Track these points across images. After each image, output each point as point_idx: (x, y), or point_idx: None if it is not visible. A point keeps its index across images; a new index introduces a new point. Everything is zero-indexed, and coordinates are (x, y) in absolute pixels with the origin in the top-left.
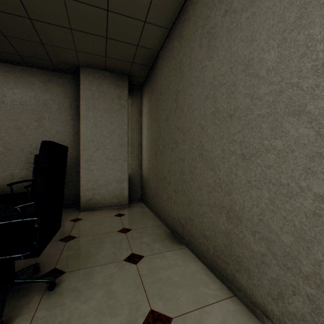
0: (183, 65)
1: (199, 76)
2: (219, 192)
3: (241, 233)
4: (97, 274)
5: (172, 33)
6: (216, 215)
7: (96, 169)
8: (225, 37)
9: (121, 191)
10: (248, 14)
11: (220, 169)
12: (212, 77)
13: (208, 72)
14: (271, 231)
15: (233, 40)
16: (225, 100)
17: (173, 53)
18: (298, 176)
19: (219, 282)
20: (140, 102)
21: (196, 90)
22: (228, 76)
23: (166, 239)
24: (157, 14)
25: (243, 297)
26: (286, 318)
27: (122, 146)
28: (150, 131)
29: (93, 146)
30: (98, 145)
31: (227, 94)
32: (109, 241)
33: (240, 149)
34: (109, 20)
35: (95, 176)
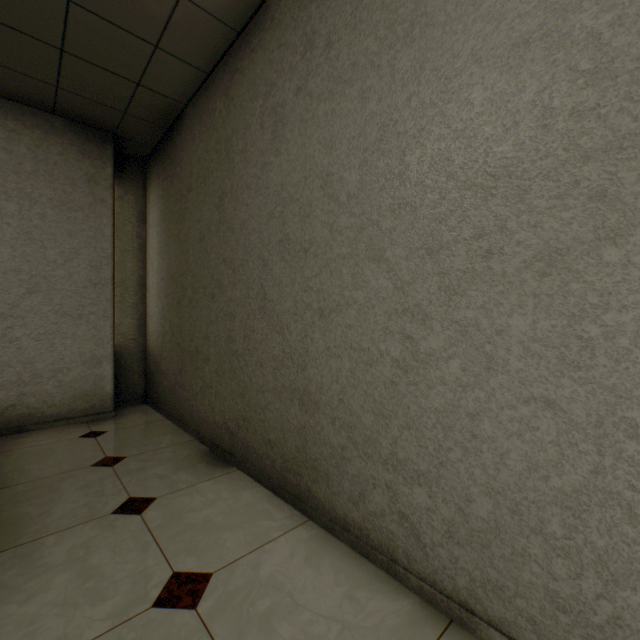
0: (232, 147)
1: (260, 176)
2: (290, 367)
3: (318, 424)
4: (51, 548)
5: (212, 82)
6: (286, 404)
7: (29, 338)
8: (298, 128)
9: (95, 384)
10: (328, 108)
11: (292, 332)
12: (280, 184)
13: (274, 174)
14: (352, 413)
15: (309, 138)
16: (298, 226)
17: (215, 121)
18: (378, 338)
19: (289, 508)
20: (143, 194)
21: (255, 199)
22: (302, 189)
23: (200, 462)
24: (183, 41)
25: (321, 516)
26: (367, 521)
27: (98, 286)
28: (166, 258)
29: (20, 284)
30: (34, 281)
31: (300, 217)
32: (72, 486)
33: (318, 301)
34: (72, 19)
35: (25, 354)
